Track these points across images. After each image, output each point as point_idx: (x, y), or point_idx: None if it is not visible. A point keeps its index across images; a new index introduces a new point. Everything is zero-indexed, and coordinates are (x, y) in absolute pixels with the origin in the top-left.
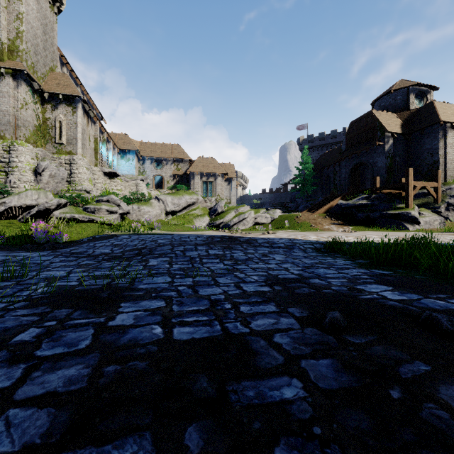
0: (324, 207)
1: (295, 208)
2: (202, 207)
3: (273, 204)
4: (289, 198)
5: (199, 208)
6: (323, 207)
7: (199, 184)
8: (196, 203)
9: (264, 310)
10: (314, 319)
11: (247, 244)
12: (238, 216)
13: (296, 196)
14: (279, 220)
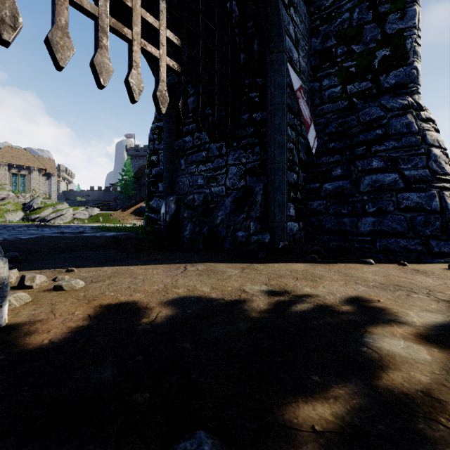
0: (132, 208)
1: (116, 207)
2: (14, 202)
3: (97, 203)
4: (114, 198)
5: (11, 204)
6: (132, 208)
7: (7, 176)
8: (7, 198)
9: (47, 233)
10: (59, 233)
11: (54, 227)
12: (56, 212)
13: (119, 197)
14: (96, 217)
